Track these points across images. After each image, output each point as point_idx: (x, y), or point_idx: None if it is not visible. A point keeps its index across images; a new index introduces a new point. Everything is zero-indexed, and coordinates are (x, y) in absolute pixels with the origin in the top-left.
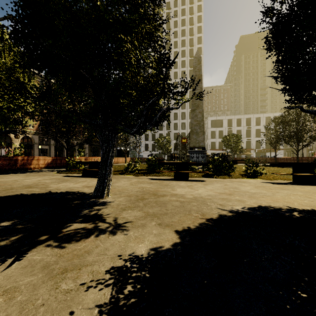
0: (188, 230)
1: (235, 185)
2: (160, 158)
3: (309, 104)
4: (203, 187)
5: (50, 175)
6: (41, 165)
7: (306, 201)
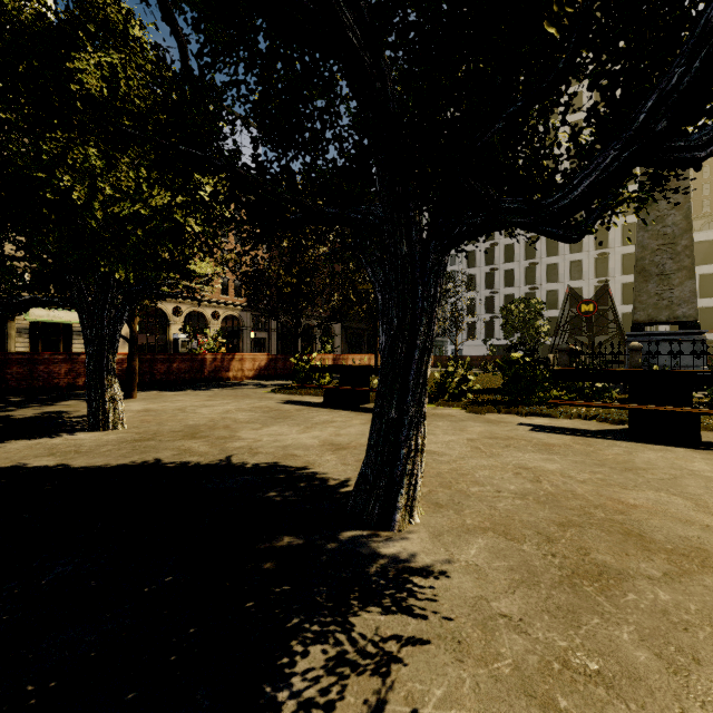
0: None
1: None
2: None
3: None
4: None
5: (256, 396)
6: (248, 372)
7: None
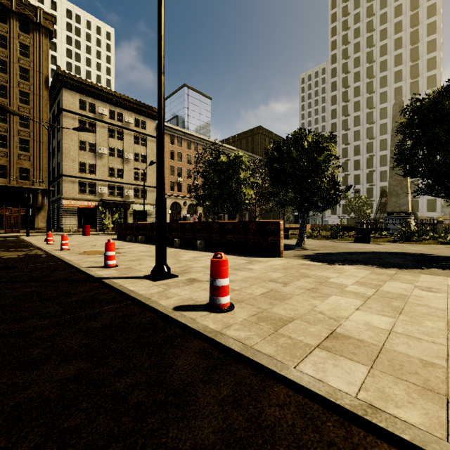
0: (343, 252)
1: (407, 247)
2: (352, 225)
3: (427, 193)
4: (374, 246)
5: None
6: None
7: (442, 253)
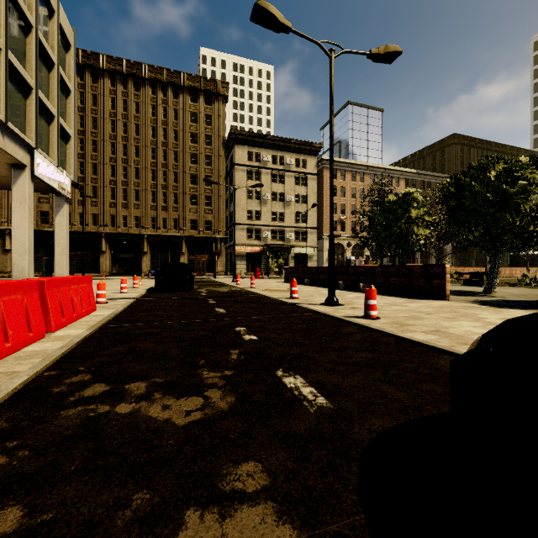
0: None
1: None
2: None
3: None
4: None
5: None
6: None
7: None
